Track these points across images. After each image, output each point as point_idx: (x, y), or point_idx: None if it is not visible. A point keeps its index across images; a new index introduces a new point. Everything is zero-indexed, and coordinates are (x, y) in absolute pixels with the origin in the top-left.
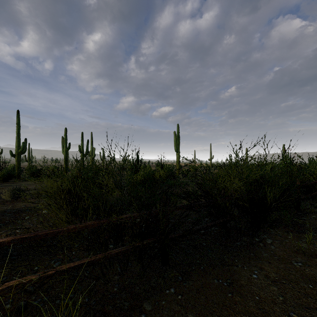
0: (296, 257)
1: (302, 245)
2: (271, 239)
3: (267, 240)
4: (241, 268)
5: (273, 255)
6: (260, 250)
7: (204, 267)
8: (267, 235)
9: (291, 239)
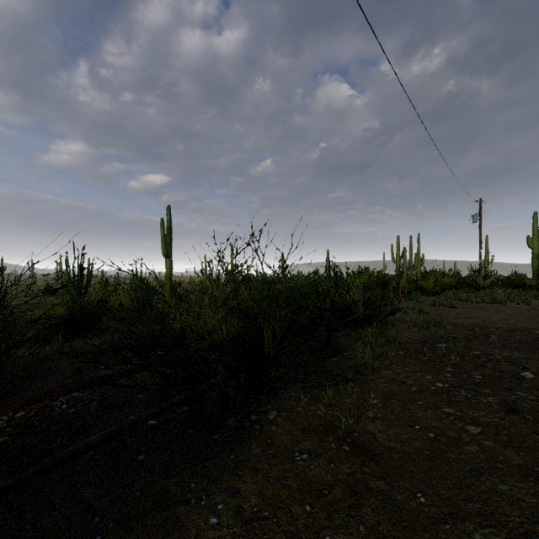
0: (304, 442)
1: (319, 412)
2: (277, 412)
3: (270, 416)
4: (194, 505)
5: (270, 447)
6: (250, 443)
7: (106, 533)
8: (273, 404)
9: (307, 403)
